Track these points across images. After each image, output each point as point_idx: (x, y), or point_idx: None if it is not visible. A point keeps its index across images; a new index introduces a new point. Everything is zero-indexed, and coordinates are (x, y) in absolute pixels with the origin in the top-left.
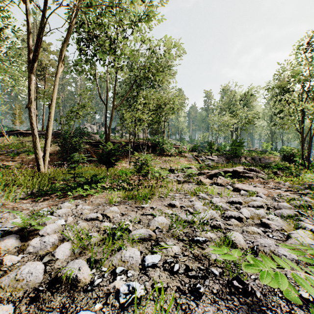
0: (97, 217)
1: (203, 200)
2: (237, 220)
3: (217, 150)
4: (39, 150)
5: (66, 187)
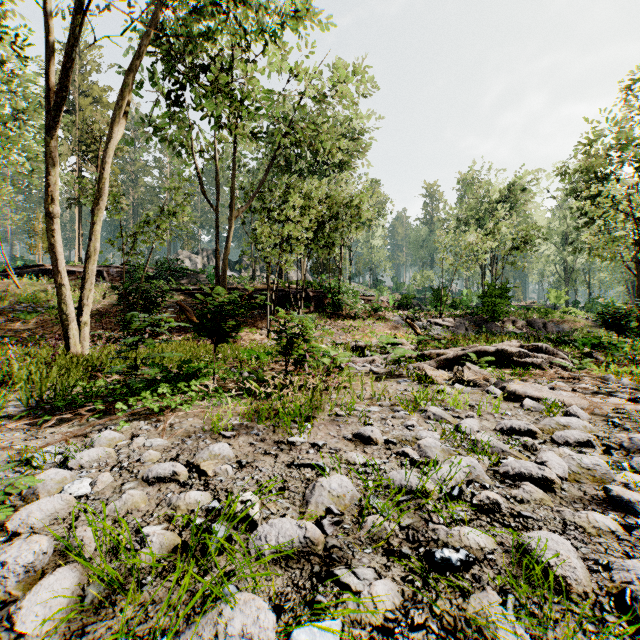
0: (175, 473)
1: (438, 425)
2: (537, 486)
3: (452, 306)
4: (69, 306)
5: (118, 390)
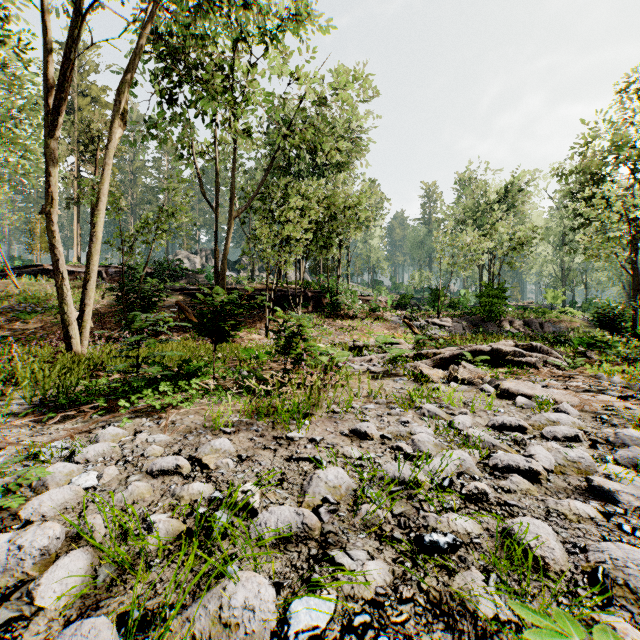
0: (178, 466)
1: (432, 421)
2: (524, 477)
3: (450, 306)
4: (70, 306)
5: (120, 388)
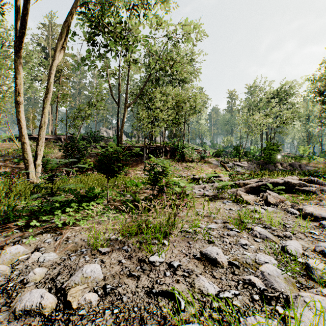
0: (41, 306)
1: (265, 243)
2: None
3: (245, 155)
4: (28, 155)
5: (42, 208)
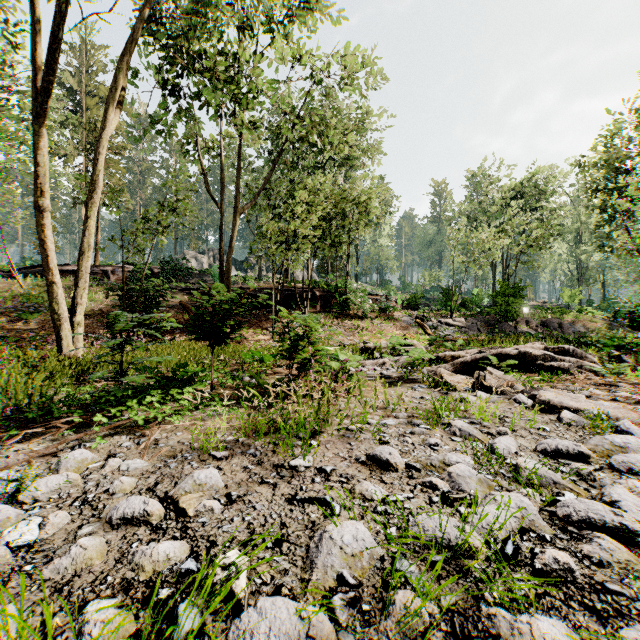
0: (146, 513)
1: (466, 443)
2: (613, 538)
3: (462, 305)
4: (61, 305)
5: (103, 398)
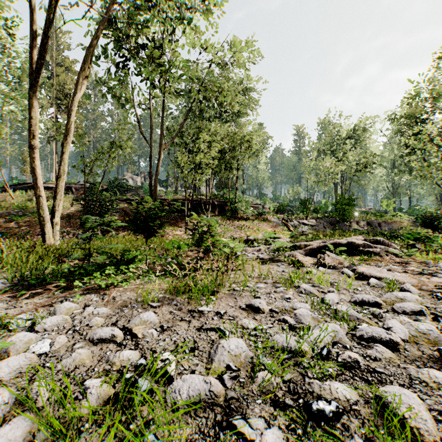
0: (113, 335)
1: (308, 298)
2: (386, 347)
3: (314, 211)
4: (45, 211)
5: (77, 271)
